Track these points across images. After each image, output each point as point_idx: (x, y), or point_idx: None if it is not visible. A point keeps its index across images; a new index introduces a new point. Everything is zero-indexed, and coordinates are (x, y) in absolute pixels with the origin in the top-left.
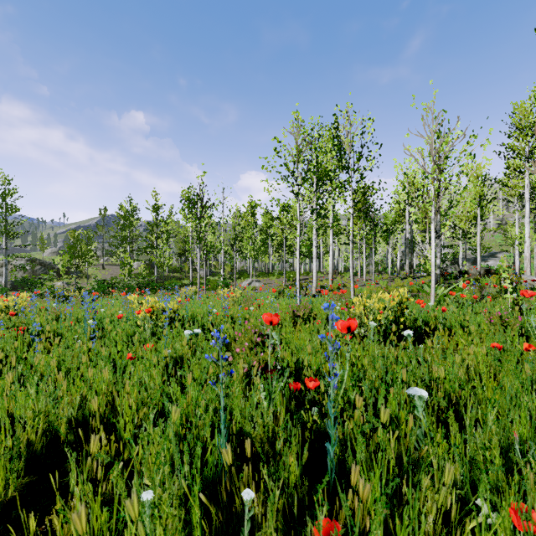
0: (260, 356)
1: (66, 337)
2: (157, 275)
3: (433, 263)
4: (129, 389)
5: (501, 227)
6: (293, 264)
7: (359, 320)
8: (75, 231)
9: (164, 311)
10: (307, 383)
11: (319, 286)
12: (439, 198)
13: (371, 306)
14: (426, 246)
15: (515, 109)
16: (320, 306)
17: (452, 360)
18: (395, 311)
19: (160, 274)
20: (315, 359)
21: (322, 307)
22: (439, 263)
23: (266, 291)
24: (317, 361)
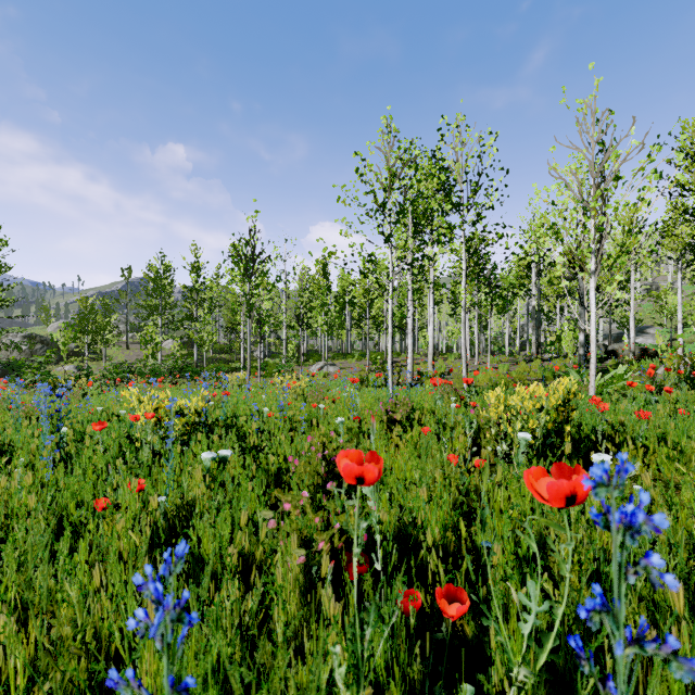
0: (332, 530)
1: (15, 457)
2: (199, 357)
3: (593, 338)
4: (7, 636)
5: (650, 294)
6: (379, 342)
7: (495, 428)
8: (88, 298)
9: (184, 412)
10: (442, 602)
11: (415, 372)
12: (602, 240)
13: (514, 405)
14: (557, 318)
15: (685, 128)
16: (426, 404)
17: (688, 512)
18: (557, 414)
19: (202, 355)
20: (437, 513)
21: (588, 483)
22: (582, 340)
23: (344, 380)
24: (443, 519)
